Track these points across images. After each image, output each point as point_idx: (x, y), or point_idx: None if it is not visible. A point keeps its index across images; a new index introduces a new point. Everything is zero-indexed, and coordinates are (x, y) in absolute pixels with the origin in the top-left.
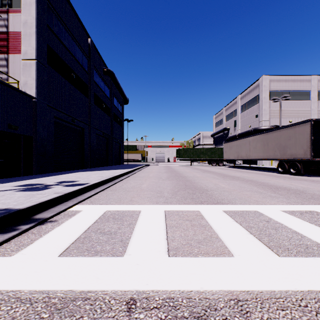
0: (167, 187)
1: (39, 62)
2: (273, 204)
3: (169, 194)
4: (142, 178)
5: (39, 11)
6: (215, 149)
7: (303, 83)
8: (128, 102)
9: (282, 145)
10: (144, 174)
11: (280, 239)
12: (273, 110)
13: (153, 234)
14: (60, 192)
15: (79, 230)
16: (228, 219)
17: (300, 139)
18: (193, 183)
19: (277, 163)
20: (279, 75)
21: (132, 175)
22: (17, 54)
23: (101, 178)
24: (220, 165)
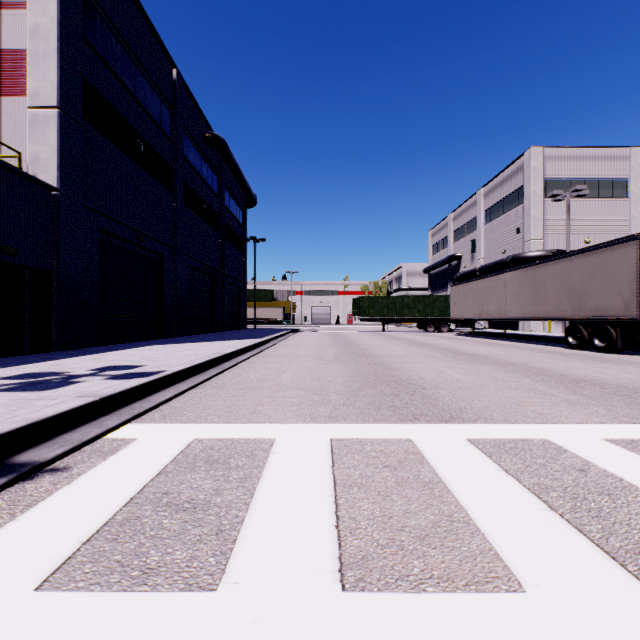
0: (336, 380)
1: (66, 113)
2: (580, 423)
3: (340, 397)
4: (282, 359)
5: (64, 6)
6: (433, 298)
7: (613, 163)
8: (255, 203)
9: (575, 290)
10: (287, 350)
11: (632, 528)
12: (552, 219)
13: (301, 509)
14: (92, 394)
15: (117, 496)
16: (484, 465)
17: (616, 276)
18: (391, 369)
19: (561, 326)
20: (564, 147)
21: (262, 353)
22: (19, 97)
23: (194, 359)
24: (443, 330)
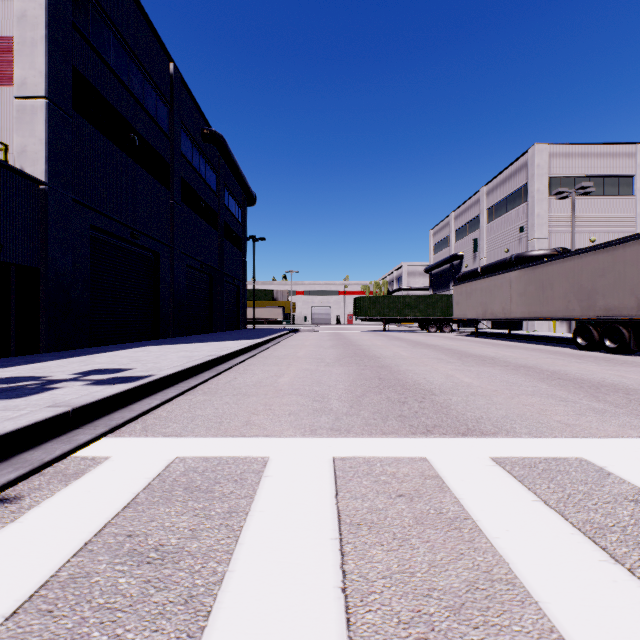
0: (338, 384)
1: (54, 104)
2: (615, 436)
3: (342, 404)
4: (281, 361)
5: None
6: (435, 297)
7: (618, 161)
8: (255, 202)
9: (585, 289)
10: (286, 352)
11: None
12: (557, 217)
13: (297, 561)
14: (65, 404)
15: (68, 541)
16: (517, 493)
17: (629, 274)
18: (396, 373)
19: (565, 326)
20: (568, 144)
21: (261, 354)
22: (6, 87)
23: (188, 361)
24: (445, 330)
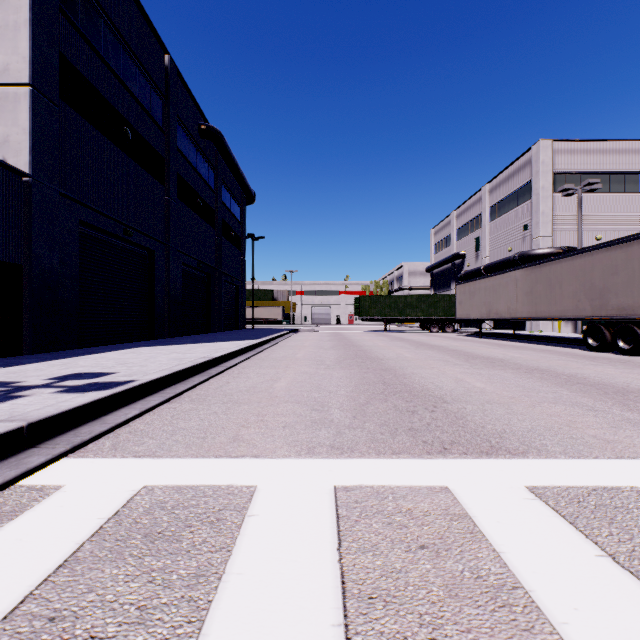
0: (339, 390)
1: (39, 91)
2: None
3: (344, 415)
4: (278, 363)
5: None
6: (437, 297)
7: (625, 157)
8: (254, 200)
9: (596, 287)
10: (284, 353)
11: None
12: (562, 215)
13: None
14: (21, 417)
15: None
16: (573, 543)
17: None
18: (401, 376)
19: (570, 326)
20: (574, 140)
21: (258, 355)
22: None
23: (177, 364)
24: (447, 331)
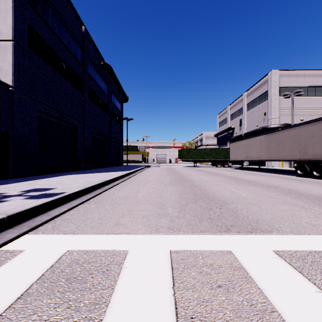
0: (171, 197)
1: (17, 44)
2: None
3: (174, 210)
4: (140, 183)
5: None
6: (220, 149)
7: (315, 78)
8: (127, 100)
9: (302, 144)
10: (143, 177)
11: None
12: (283, 108)
13: None
14: (3, 213)
15: None
16: (302, 284)
17: None
18: (203, 190)
19: (288, 164)
20: (289, 70)
21: (129, 179)
22: None
23: (88, 183)
24: (225, 166)
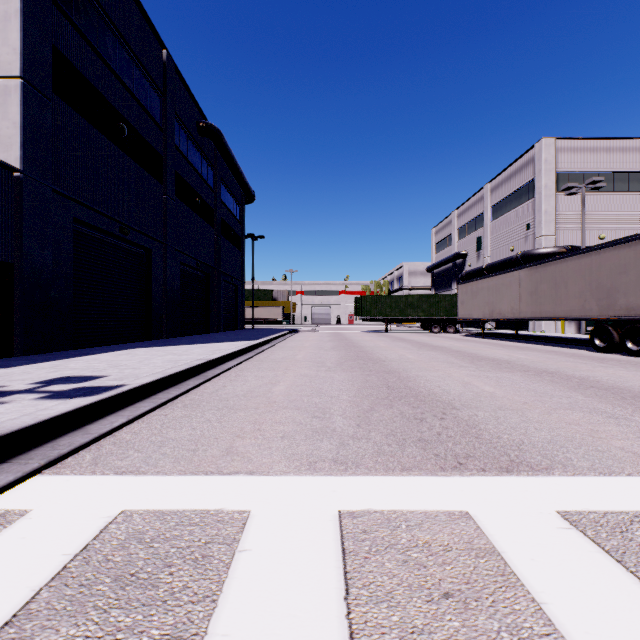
0: (341, 395)
1: (31, 84)
2: None
3: (348, 423)
4: (277, 365)
5: None
6: (439, 297)
7: (628, 156)
8: (253, 199)
9: (603, 287)
10: (284, 354)
11: None
12: (565, 214)
13: None
14: None
15: None
16: (627, 590)
17: None
18: (405, 379)
19: (573, 327)
20: (577, 138)
21: (256, 357)
22: None
23: (172, 366)
24: (448, 331)
